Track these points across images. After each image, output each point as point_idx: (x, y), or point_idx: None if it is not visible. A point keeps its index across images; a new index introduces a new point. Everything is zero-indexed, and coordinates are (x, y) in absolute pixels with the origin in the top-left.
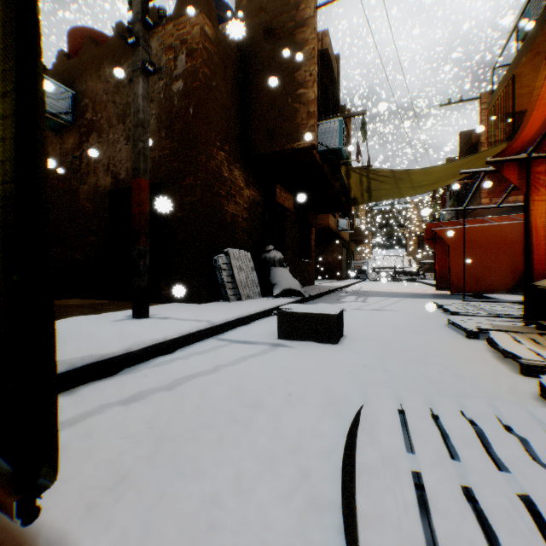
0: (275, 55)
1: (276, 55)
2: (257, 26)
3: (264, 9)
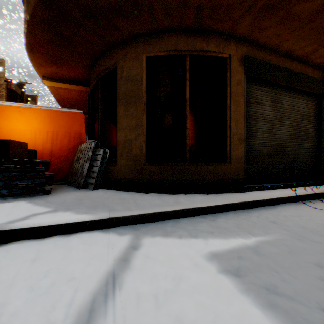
0: None
1: None
2: None
3: None
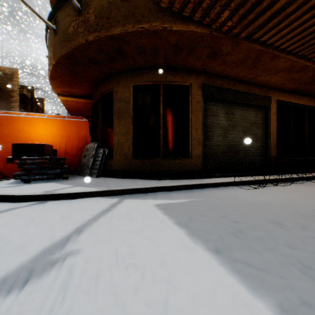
0: (4, 95)
1: (4, 96)
2: None
3: None
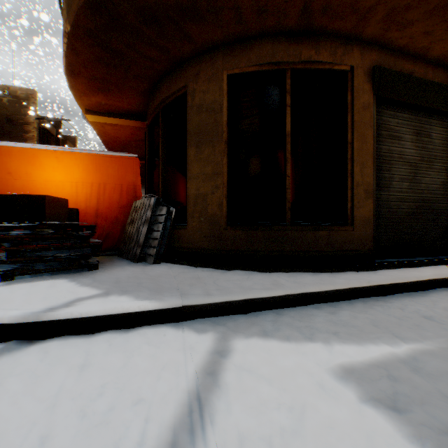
0: (14, 130)
1: (15, 131)
2: (3, 114)
3: (8, 108)
